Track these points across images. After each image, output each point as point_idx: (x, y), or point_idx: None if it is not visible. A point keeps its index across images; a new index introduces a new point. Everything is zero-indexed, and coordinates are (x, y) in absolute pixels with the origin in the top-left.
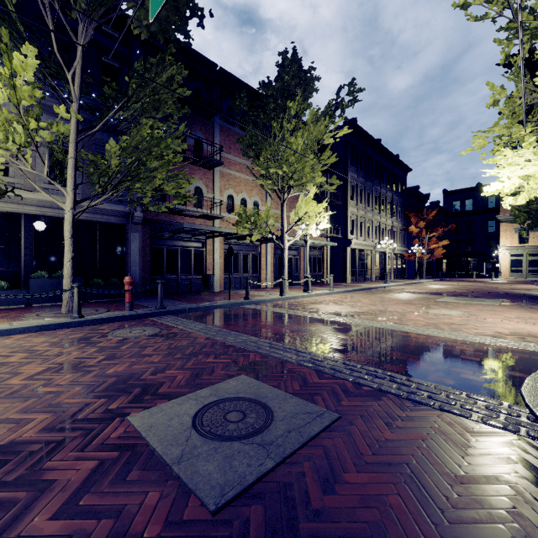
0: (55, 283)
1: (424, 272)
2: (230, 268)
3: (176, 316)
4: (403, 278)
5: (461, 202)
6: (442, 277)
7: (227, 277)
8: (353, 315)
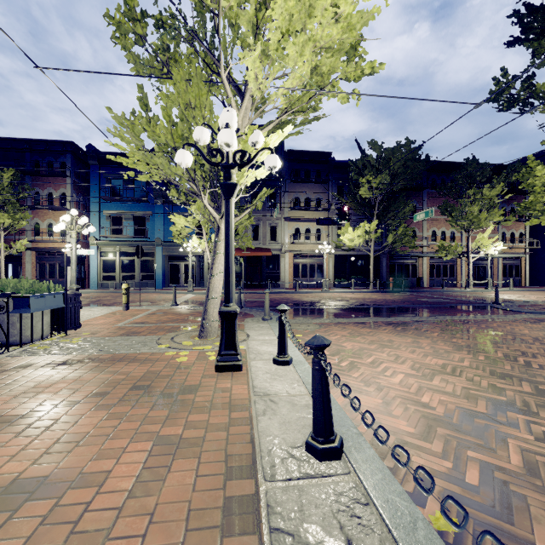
0: (358, 280)
1: None
2: (433, 274)
3: (410, 292)
4: None
5: None
6: None
7: (431, 279)
8: None
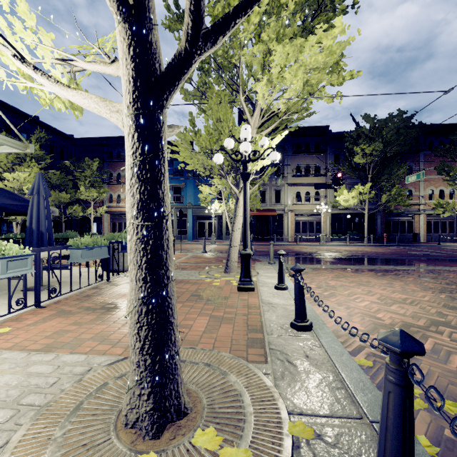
0: (353, 235)
1: None
2: (431, 230)
3: (404, 247)
4: None
5: None
6: None
7: (428, 235)
8: None
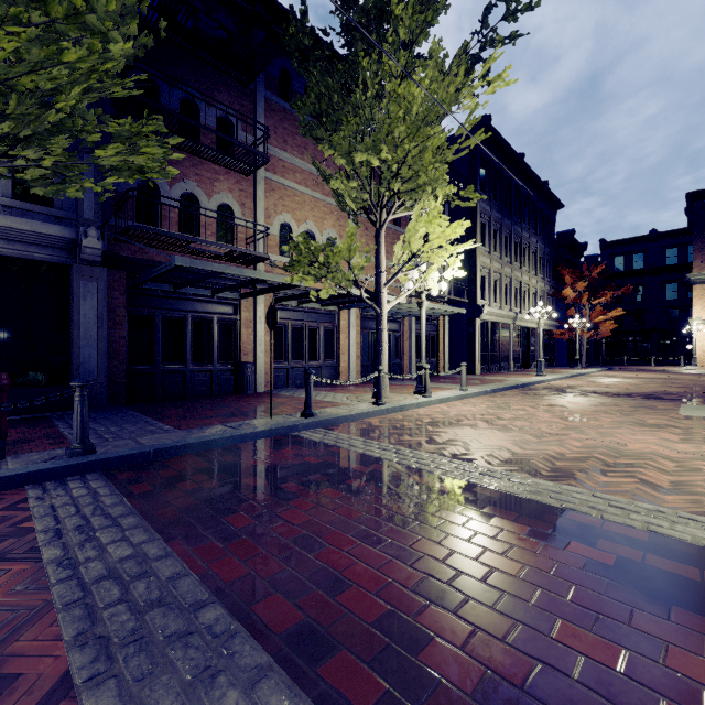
0: None
1: (584, 358)
2: (286, 351)
3: (106, 478)
4: (551, 366)
5: (626, 257)
6: (603, 365)
7: (280, 367)
8: (572, 473)
